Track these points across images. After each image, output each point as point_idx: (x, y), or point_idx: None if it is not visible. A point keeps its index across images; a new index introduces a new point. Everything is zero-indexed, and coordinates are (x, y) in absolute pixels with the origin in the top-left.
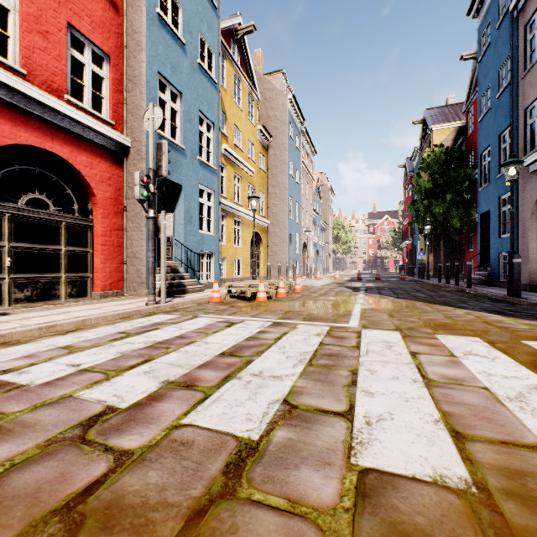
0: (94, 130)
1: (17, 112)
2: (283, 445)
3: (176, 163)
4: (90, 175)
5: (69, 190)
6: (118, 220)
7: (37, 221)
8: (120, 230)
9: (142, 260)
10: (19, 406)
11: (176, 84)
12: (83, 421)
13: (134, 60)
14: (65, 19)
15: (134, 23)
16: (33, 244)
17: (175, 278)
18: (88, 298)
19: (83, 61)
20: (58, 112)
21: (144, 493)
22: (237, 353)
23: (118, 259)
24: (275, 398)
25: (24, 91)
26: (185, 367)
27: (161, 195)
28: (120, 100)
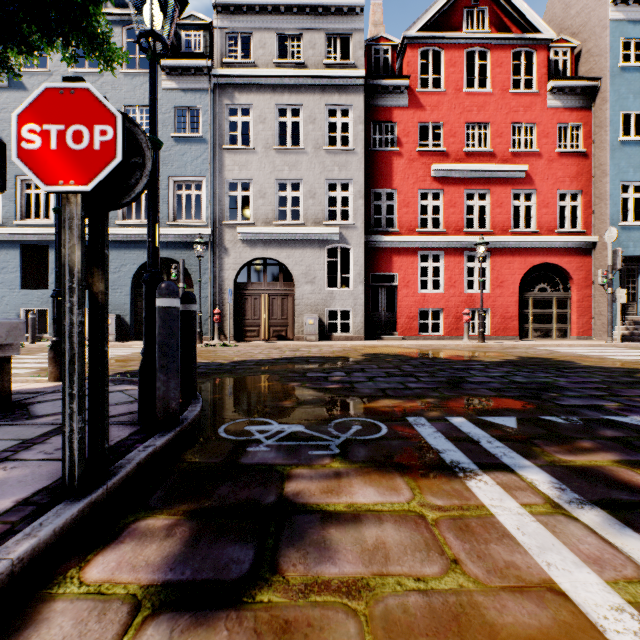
0: (571, 242)
1: (534, 250)
2: (625, 359)
3: (639, 239)
4: (569, 268)
5: (556, 279)
6: (587, 291)
7: (541, 298)
8: (588, 297)
9: (605, 316)
10: (563, 352)
11: (639, 178)
12: (579, 354)
13: (599, 184)
14: (555, 190)
15: (599, 159)
16: (540, 310)
17: (637, 329)
18: (567, 339)
19: (565, 204)
20: (552, 242)
21: (592, 357)
22: (639, 355)
23: (587, 316)
24: (636, 358)
25: (538, 241)
26: (612, 354)
27: (624, 266)
28: (588, 213)
